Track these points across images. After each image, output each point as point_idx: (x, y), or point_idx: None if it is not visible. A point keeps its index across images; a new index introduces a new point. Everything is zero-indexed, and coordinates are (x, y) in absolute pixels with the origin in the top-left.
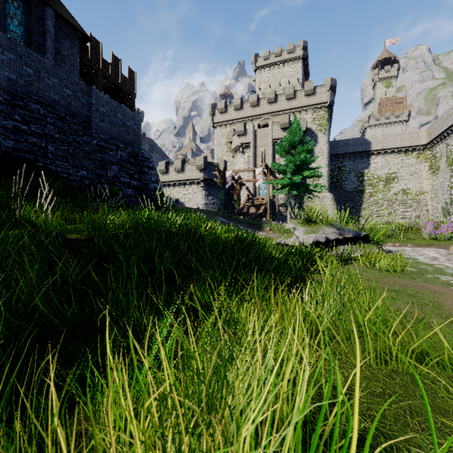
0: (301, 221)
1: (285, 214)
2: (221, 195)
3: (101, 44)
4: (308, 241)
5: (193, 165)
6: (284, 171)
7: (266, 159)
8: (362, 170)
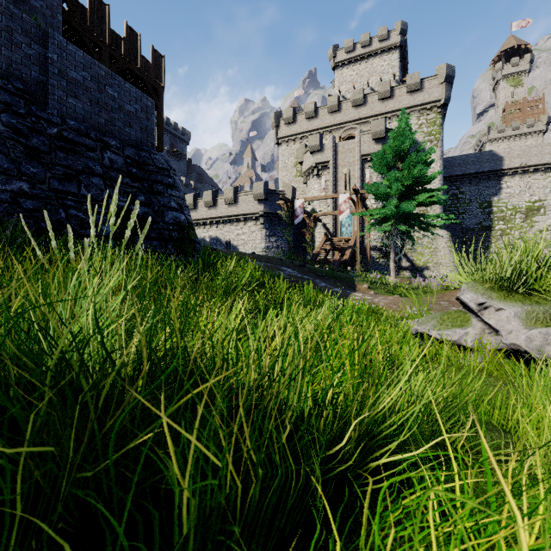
0: (494, 284)
1: (379, 261)
2: (289, 235)
3: (108, 8)
4: (545, 346)
5: (249, 194)
6: (386, 196)
7: (351, 184)
8: (488, 197)
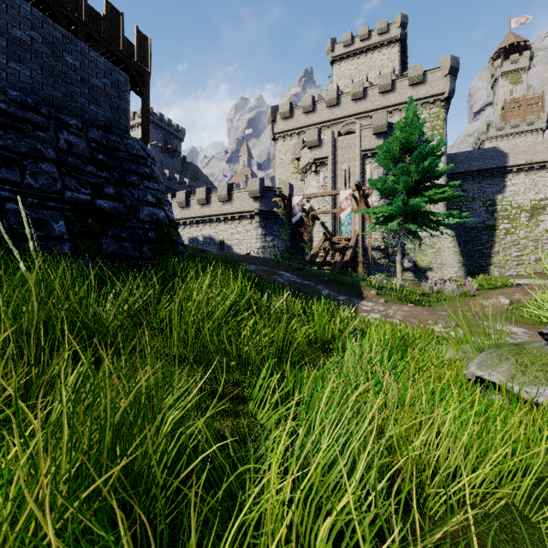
0: None
1: (380, 261)
2: (286, 234)
3: None
4: None
5: (244, 191)
6: (393, 192)
7: (351, 181)
8: (492, 195)
